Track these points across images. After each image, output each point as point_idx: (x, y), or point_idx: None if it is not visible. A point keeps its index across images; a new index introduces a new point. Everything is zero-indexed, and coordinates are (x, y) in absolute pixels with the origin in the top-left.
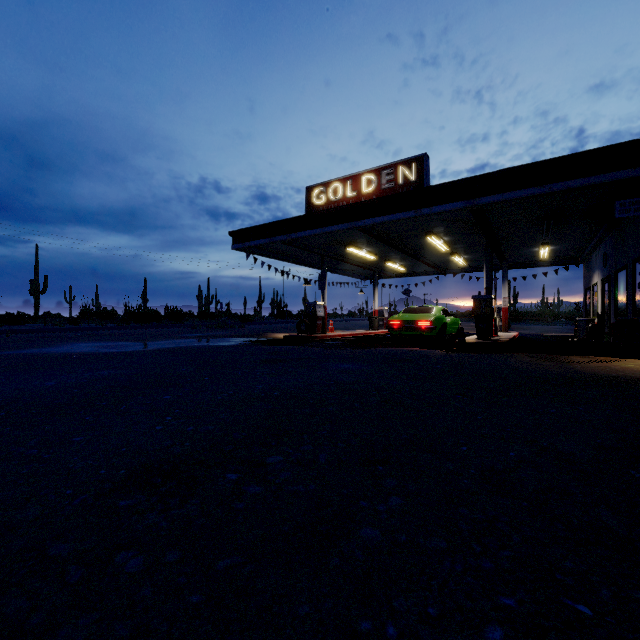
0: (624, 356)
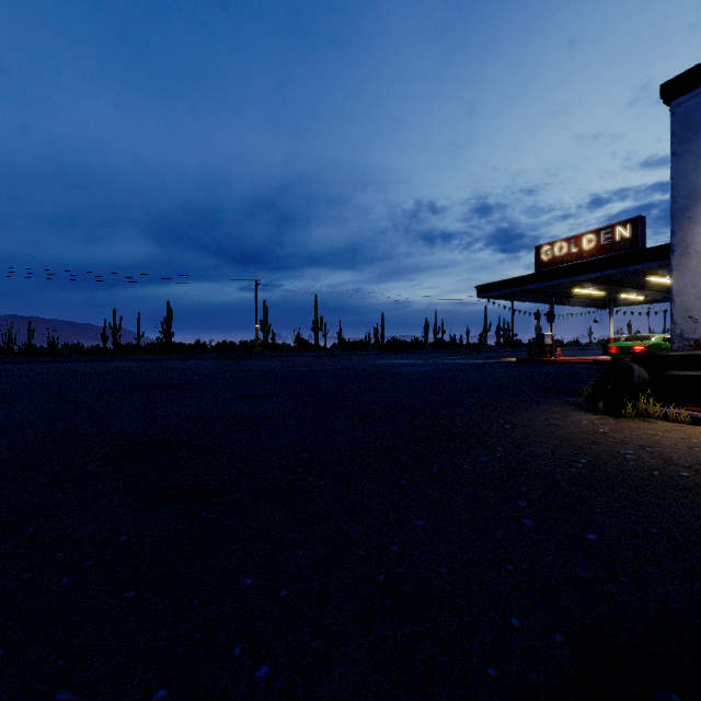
0: None
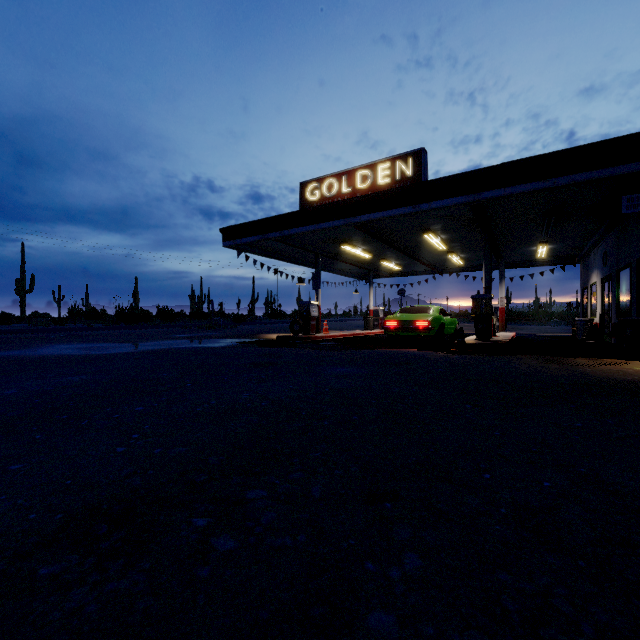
0: (631, 358)
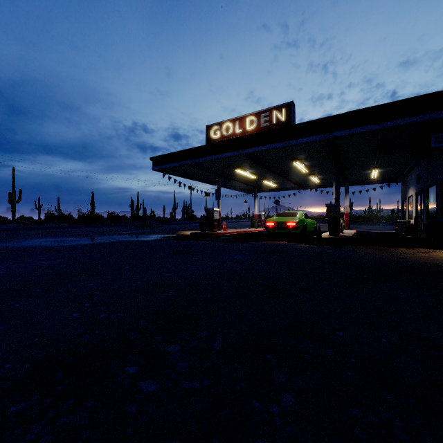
0: (437, 248)
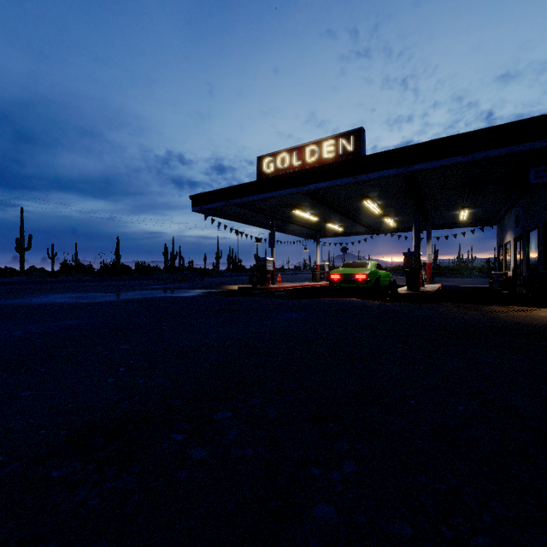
0: (538, 306)
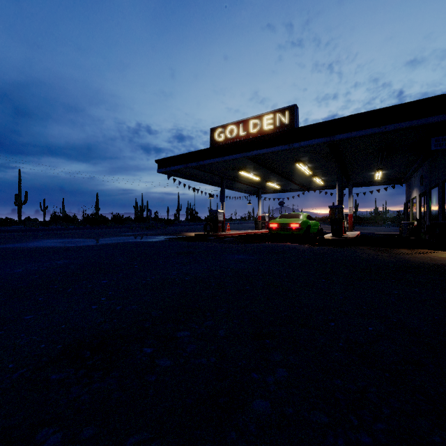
0: (438, 249)
